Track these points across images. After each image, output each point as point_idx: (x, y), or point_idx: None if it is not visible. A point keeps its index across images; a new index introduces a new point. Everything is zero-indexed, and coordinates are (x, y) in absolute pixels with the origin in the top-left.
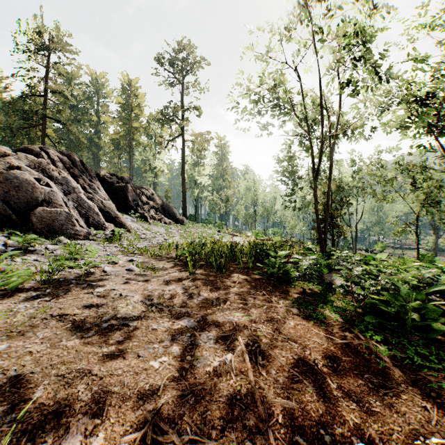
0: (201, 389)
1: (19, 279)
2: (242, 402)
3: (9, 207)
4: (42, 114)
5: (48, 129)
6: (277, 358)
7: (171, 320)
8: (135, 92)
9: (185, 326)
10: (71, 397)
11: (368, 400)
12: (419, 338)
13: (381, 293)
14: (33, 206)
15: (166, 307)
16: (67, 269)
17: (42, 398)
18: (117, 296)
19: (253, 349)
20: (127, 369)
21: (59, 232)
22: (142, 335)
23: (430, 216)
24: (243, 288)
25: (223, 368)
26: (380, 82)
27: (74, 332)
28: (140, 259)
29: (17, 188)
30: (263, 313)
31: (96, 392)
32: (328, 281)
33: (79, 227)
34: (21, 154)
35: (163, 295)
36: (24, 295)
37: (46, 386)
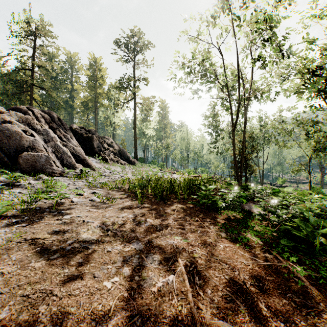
0: (147, 309)
1: (3, 208)
2: (183, 323)
3: (2, 152)
4: (30, 83)
5: (35, 94)
6: (211, 278)
7: (123, 243)
8: (99, 67)
9: (135, 248)
10: (32, 318)
11: (294, 319)
12: (326, 258)
13: (292, 220)
14: (20, 151)
15: (119, 232)
16: (43, 200)
17: (5, 319)
18: (80, 222)
19: (191, 270)
20: (84, 289)
21: (40, 171)
22: (98, 257)
23: (317, 159)
24: (180, 215)
25: (166, 288)
26: (283, 58)
27: (42, 254)
28: (101, 191)
29: (8, 137)
30: (197, 236)
31: (55, 313)
32: (247, 209)
33: (55, 167)
34: (12, 111)
35: (117, 222)
36: (6, 222)
37: (12, 306)
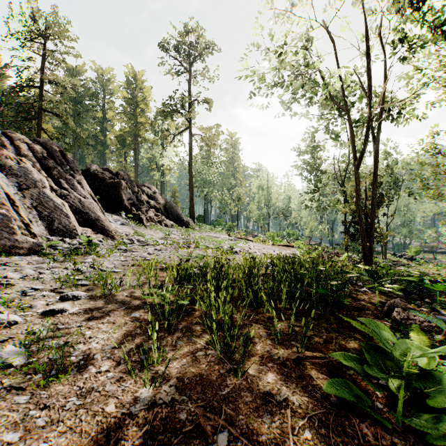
0: None
1: None
2: None
3: None
4: (38, 107)
5: (47, 125)
6: None
7: None
8: (140, 86)
9: None
10: None
11: None
12: None
13: None
14: None
15: None
16: None
17: None
18: None
19: None
20: None
21: None
22: None
23: None
24: None
25: None
26: None
27: None
28: (77, 302)
29: None
30: None
31: None
32: None
33: (23, 236)
34: None
35: None
36: None
37: None
